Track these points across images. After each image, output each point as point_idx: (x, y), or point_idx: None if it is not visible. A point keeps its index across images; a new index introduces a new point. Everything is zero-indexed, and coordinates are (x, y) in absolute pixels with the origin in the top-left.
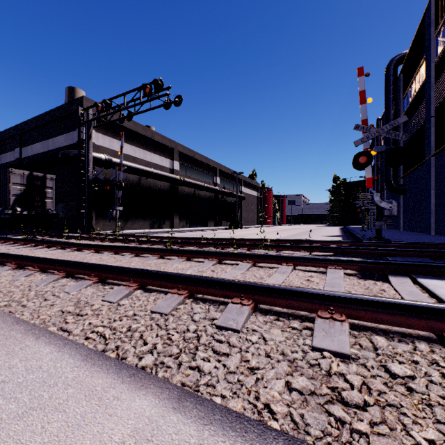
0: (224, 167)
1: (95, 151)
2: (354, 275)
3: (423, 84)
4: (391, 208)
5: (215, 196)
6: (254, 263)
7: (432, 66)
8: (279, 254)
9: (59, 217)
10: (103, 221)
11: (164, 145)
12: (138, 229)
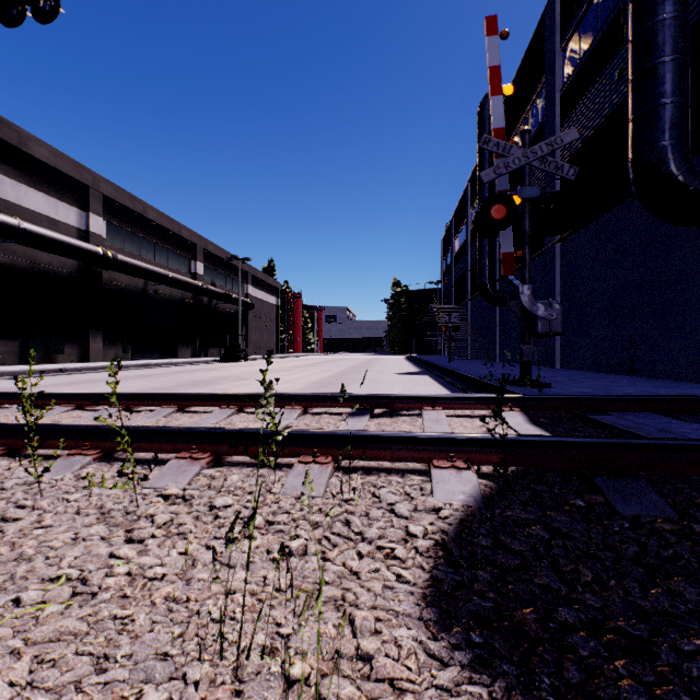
0: (214, 245)
1: None
2: None
3: (539, 131)
4: (552, 317)
5: (195, 299)
6: None
7: (557, 97)
8: None
9: None
10: None
11: (61, 174)
12: None
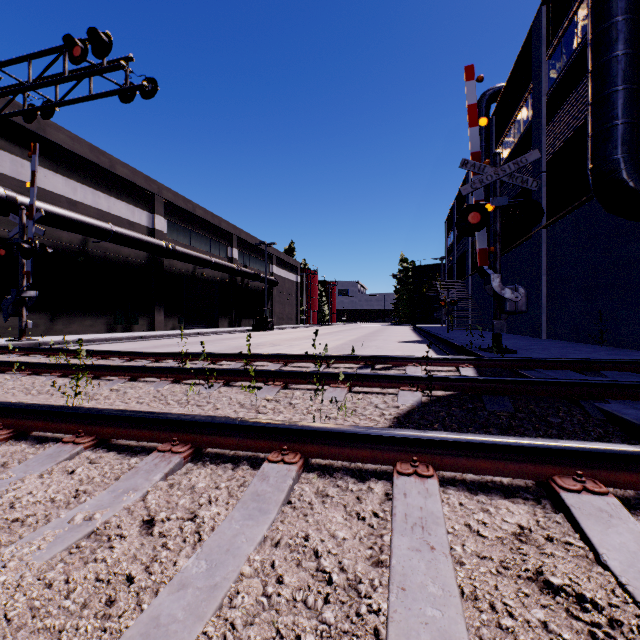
0: (246, 233)
1: None
2: None
3: (528, 128)
4: (517, 298)
5: (231, 278)
6: (307, 456)
7: (543, 100)
8: (384, 431)
9: None
10: None
11: (136, 186)
12: (82, 334)
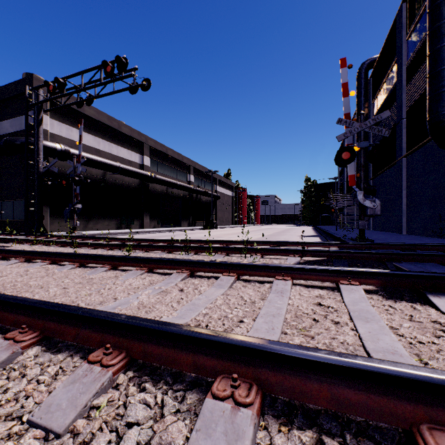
0: (199, 165)
1: (49, 140)
2: (375, 293)
3: (394, 87)
4: (374, 207)
5: (189, 195)
6: (238, 275)
7: (403, 69)
8: (271, 264)
9: (4, 216)
10: (60, 221)
11: (133, 138)
12: (103, 230)
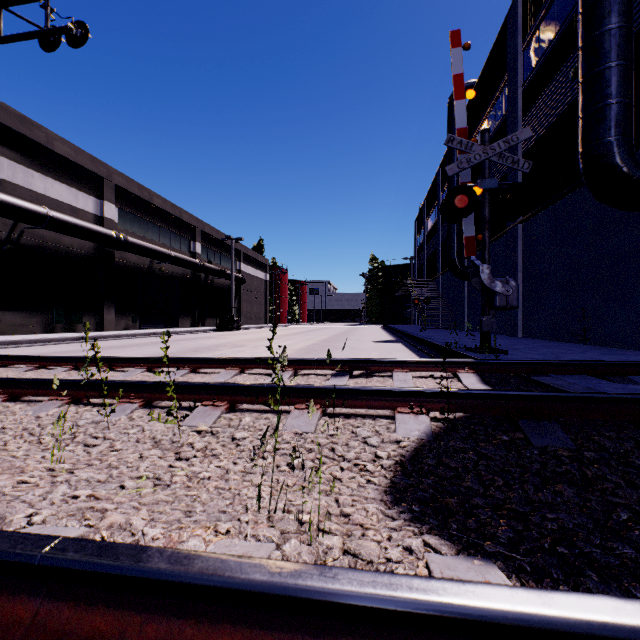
0: (211, 227)
1: None
2: None
3: (503, 122)
4: (508, 292)
5: (194, 275)
6: None
7: (518, 92)
8: (434, 602)
9: None
10: None
11: (81, 167)
12: (10, 334)
